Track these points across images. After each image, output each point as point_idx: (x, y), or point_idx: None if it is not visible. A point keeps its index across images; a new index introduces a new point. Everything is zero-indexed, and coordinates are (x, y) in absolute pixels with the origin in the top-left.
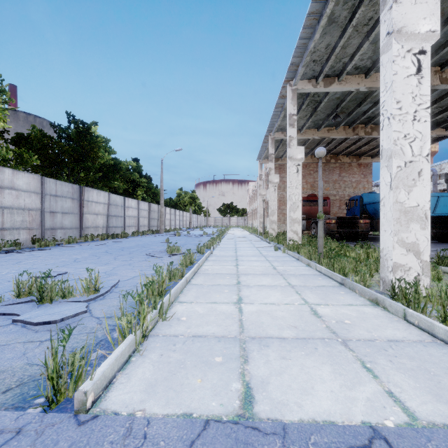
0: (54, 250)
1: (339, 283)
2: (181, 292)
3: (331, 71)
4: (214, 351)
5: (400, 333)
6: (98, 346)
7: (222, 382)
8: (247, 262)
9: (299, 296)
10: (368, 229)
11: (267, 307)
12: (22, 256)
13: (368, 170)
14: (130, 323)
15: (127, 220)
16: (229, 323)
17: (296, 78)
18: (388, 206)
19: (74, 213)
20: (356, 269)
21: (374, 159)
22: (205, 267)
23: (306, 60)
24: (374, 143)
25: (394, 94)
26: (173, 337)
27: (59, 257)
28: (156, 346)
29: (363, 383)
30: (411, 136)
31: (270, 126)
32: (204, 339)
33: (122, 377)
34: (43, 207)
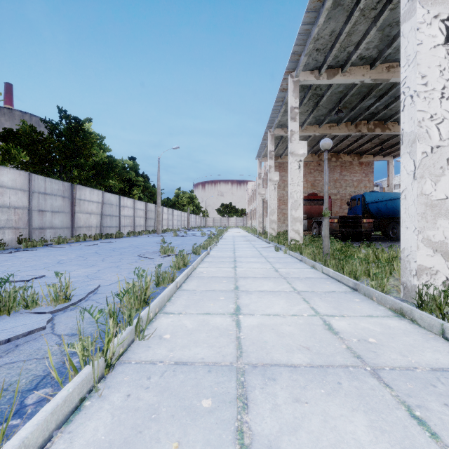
0: (40, 251)
1: (351, 288)
2: (169, 299)
3: (335, 62)
4: (201, 389)
5: (443, 357)
6: (45, 380)
7: (209, 448)
8: (246, 263)
9: (308, 305)
10: (372, 228)
11: (271, 320)
12: (3, 257)
13: (370, 169)
14: (87, 350)
15: (122, 219)
16: (223, 343)
17: (298, 69)
18: (411, 199)
19: (65, 212)
20: (368, 272)
21: (375, 158)
22: (200, 269)
23: (309, 48)
24: (377, 140)
25: (418, 68)
26: (149, 364)
27: (42, 258)
28: (124, 380)
29: (420, 448)
30: (438, 117)
31: (270, 122)
32: (189, 368)
33: (62, 439)
34: (31, 205)
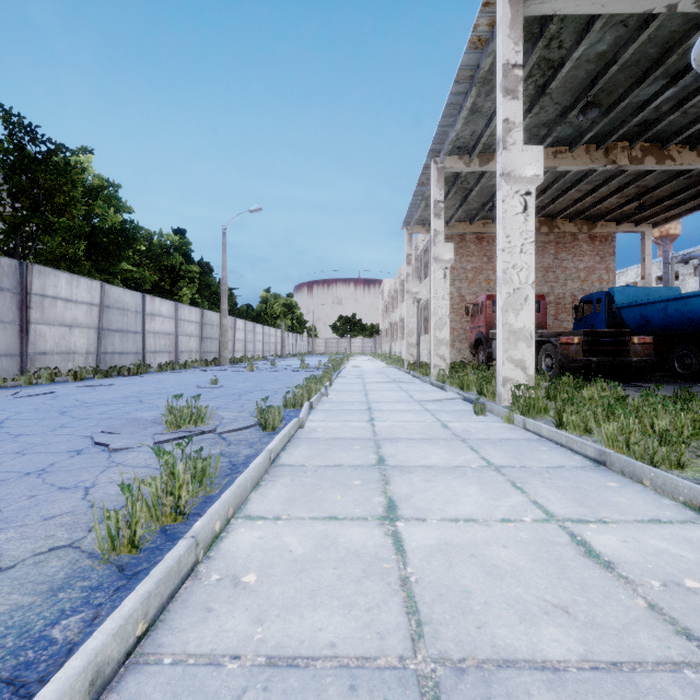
0: None
1: None
2: None
3: None
4: None
5: None
6: None
7: None
8: (424, 480)
9: None
10: (650, 356)
11: None
12: None
13: (608, 248)
14: None
15: (149, 339)
16: None
17: None
18: None
19: (3, 322)
20: None
21: (620, 227)
22: (240, 535)
23: None
24: (632, 190)
25: None
26: None
27: None
28: None
29: None
30: None
31: (437, 139)
32: None
33: None
34: None
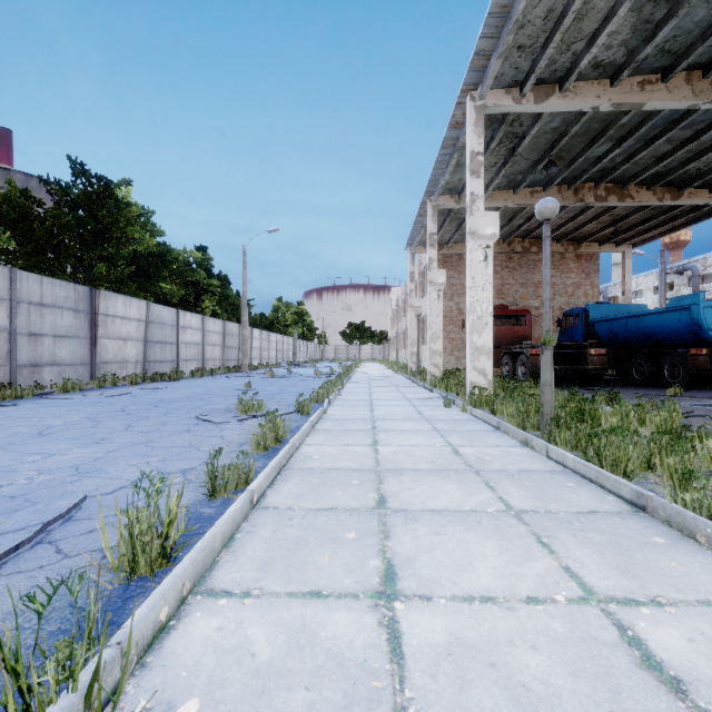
0: (23, 408)
1: (628, 503)
2: (229, 541)
3: (549, 72)
4: None
5: None
6: None
7: None
8: (395, 434)
9: (554, 558)
10: (604, 365)
11: (479, 621)
12: None
13: (593, 265)
14: None
15: (182, 349)
16: None
17: (484, 84)
18: None
19: (79, 337)
20: (646, 460)
21: (603, 247)
22: (307, 448)
23: (506, 42)
24: (607, 217)
25: None
26: None
27: (16, 423)
28: None
29: None
30: None
31: (431, 184)
32: None
33: None
34: (14, 325)
